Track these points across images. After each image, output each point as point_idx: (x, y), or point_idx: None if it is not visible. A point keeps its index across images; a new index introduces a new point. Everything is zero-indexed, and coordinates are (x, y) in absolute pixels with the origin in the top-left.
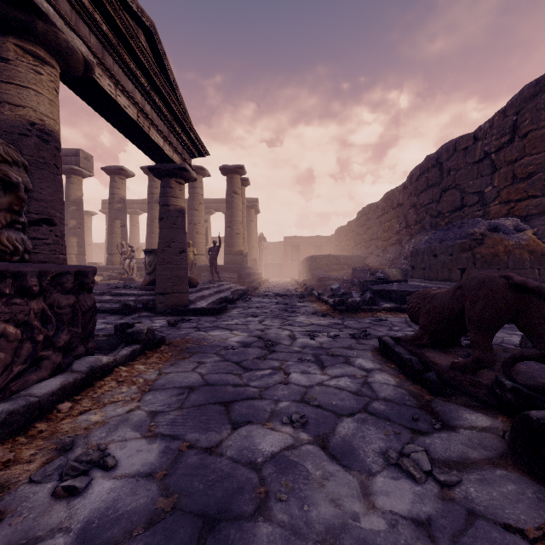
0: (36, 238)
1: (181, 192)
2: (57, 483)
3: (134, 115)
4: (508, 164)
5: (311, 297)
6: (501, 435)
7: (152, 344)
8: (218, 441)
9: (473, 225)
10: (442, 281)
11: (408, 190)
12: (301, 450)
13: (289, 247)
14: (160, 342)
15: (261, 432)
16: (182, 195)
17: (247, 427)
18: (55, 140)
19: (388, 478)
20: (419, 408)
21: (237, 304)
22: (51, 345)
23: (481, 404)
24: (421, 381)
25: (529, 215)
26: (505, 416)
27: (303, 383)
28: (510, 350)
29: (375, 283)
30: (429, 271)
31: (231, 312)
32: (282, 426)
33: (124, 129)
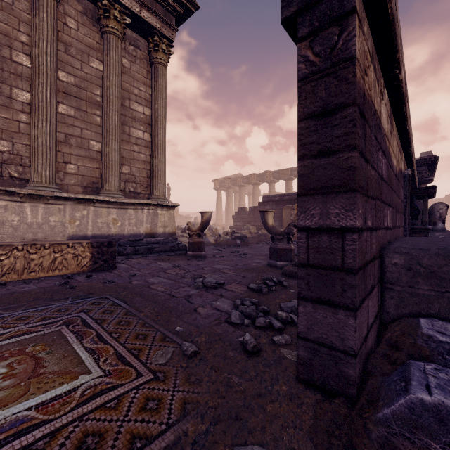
0: None
1: None
2: None
3: None
4: None
5: None
6: None
7: None
8: None
9: None
10: None
11: None
12: None
13: None
14: None
15: None
16: None
17: None
18: None
19: None
20: None
21: None
22: None
23: None
24: None
25: None
26: None
27: None
28: None
29: None
30: None
31: None
32: None
33: None
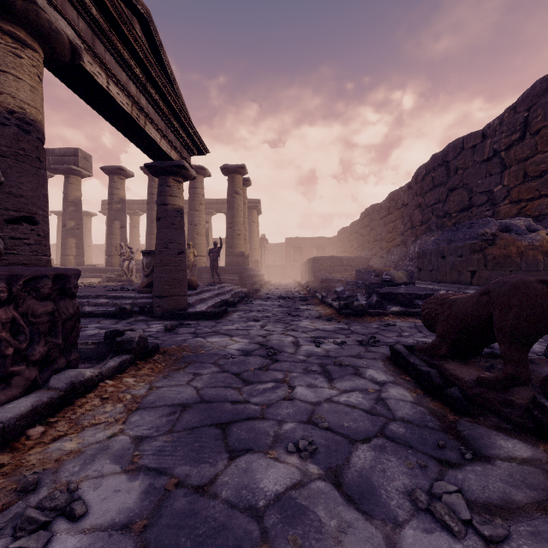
0: (14, 237)
1: (180, 191)
2: (9, 540)
3: (129, 108)
4: (519, 162)
5: (314, 300)
6: (547, 470)
7: (145, 353)
8: (212, 476)
9: (484, 225)
10: (451, 283)
11: (413, 190)
12: (311, 489)
13: (292, 248)
14: (154, 351)
15: (263, 463)
16: (181, 194)
17: (246, 457)
18: (38, 130)
19: (419, 530)
20: (443, 431)
21: (238, 307)
22: (24, 359)
23: (515, 427)
24: (441, 398)
25: (541, 215)
26: (547, 444)
27: (310, 399)
28: (537, 361)
29: (382, 286)
30: (437, 273)
31: (231, 316)
32: (287, 455)
33: (118, 124)
